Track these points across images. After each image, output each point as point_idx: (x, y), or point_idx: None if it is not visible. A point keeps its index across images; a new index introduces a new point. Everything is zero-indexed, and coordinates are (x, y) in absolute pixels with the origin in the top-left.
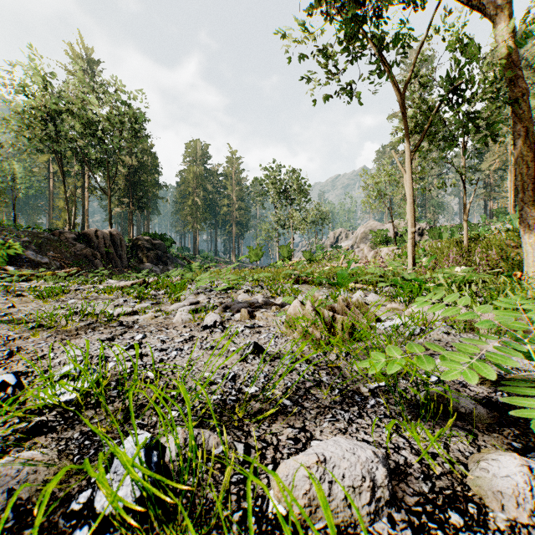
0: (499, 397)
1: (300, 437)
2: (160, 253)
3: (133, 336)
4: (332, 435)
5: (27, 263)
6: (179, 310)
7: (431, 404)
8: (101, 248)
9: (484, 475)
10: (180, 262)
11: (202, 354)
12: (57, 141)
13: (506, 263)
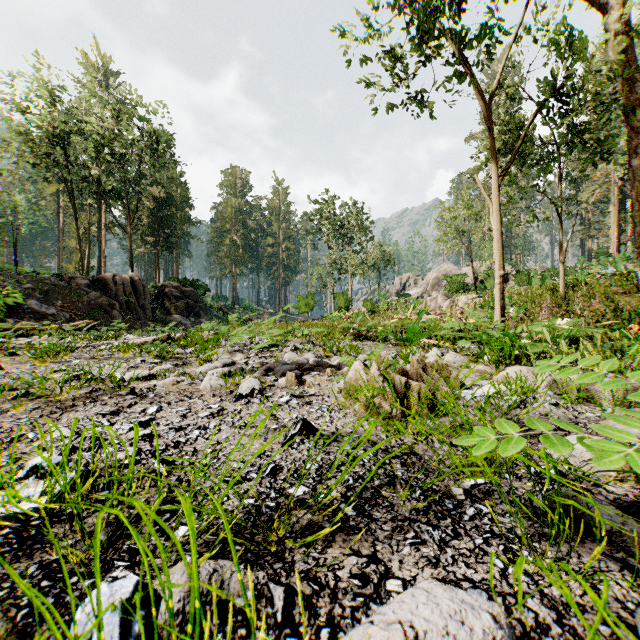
0: None
1: (370, 573)
2: (192, 303)
3: (145, 408)
4: (417, 568)
5: (29, 315)
6: (208, 373)
7: (565, 520)
8: (120, 297)
9: None
10: (216, 313)
11: (233, 435)
12: (67, 168)
13: (614, 315)
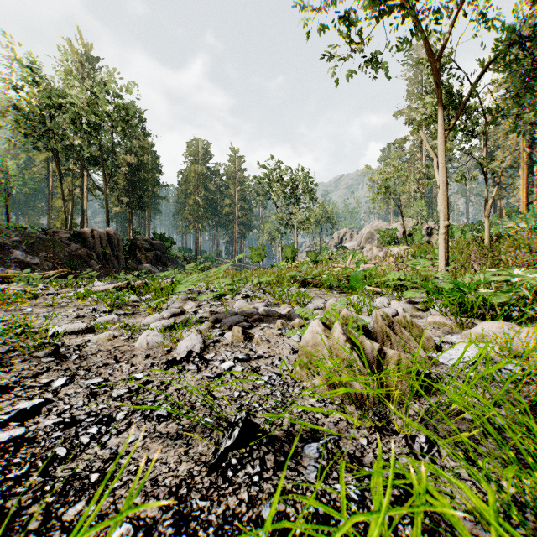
0: None
1: None
2: (160, 254)
3: (51, 380)
4: None
5: (15, 264)
6: (150, 326)
7: None
8: (97, 248)
9: None
10: (181, 262)
11: (144, 436)
12: (52, 138)
13: None
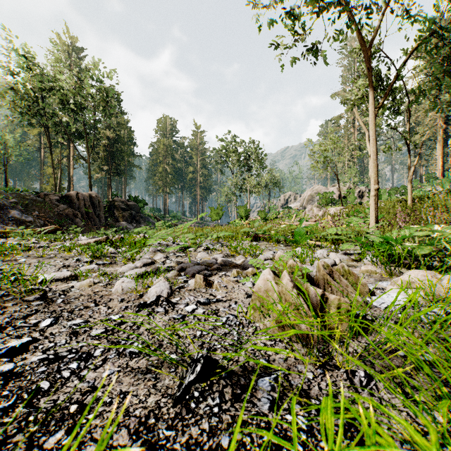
0: None
1: None
2: (134, 213)
3: (38, 321)
4: None
5: (12, 222)
6: (125, 274)
7: None
8: (81, 208)
9: None
10: (152, 220)
11: (118, 371)
12: (44, 116)
13: None
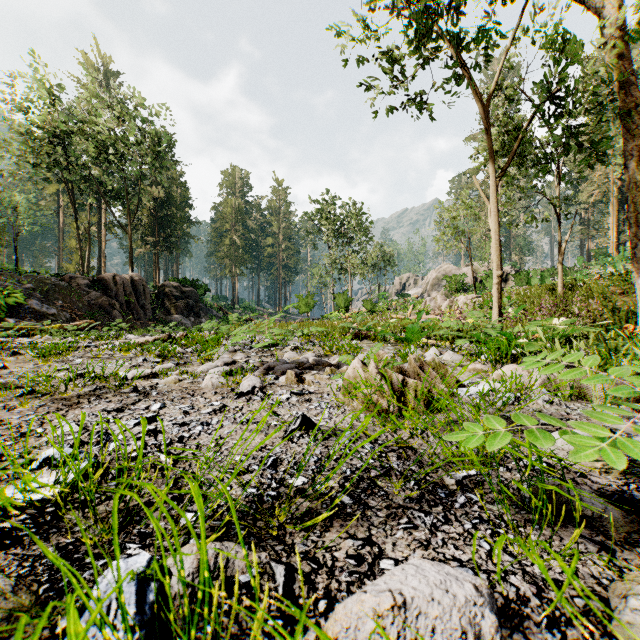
0: (634, 492)
1: (365, 554)
2: (192, 303)
3: (148, 405)
4: (409, 550)
5: (30, 315)
6: (209, 372)
7: (548, 505)
8: (120, 297)
9: (638, 620)
10: (216, 313)
11: (235, 430)
12: (67, 168)
13: (611, 314)
